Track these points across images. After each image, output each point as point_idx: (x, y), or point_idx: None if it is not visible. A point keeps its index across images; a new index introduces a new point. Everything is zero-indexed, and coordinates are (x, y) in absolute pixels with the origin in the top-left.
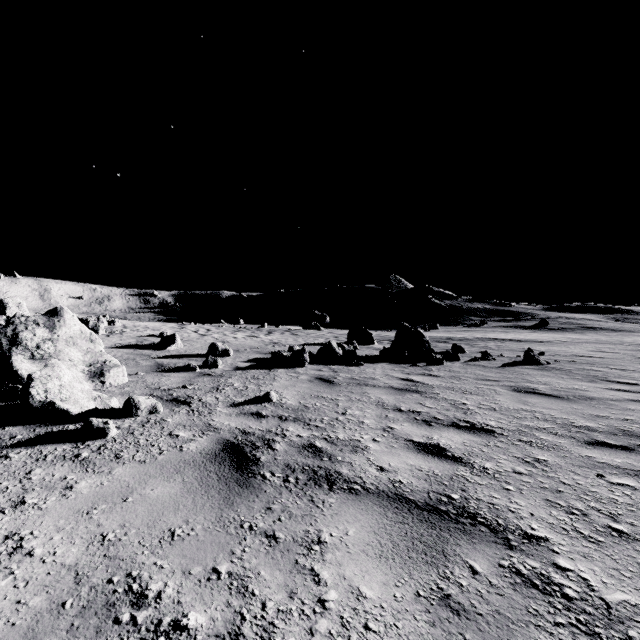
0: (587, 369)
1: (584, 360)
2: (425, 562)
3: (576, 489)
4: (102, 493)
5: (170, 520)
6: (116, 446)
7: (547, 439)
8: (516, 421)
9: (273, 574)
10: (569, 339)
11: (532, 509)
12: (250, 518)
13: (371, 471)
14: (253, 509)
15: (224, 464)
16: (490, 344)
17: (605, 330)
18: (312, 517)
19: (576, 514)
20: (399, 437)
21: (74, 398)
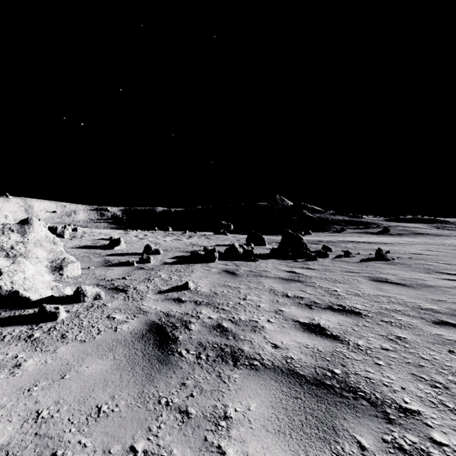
0: (422, 263)
1: (419, 257)
2: (318, 438)
3: (434, 364)
4: (44, 370)
5: (98, 396)
6: (63, 327)
7: (403, 319)
8: (377, 304)
9: (184, 452)
10: (405, 241)
11: (402, 383)
12: (167, 394)
13: (267, 348)
14: (170, 385)
15: (149, 343)
16: (349, 245)
17: (430, 235)
18: (219, 392)
19: (439, 387)
20: (288, 318)
21: (35, 288)
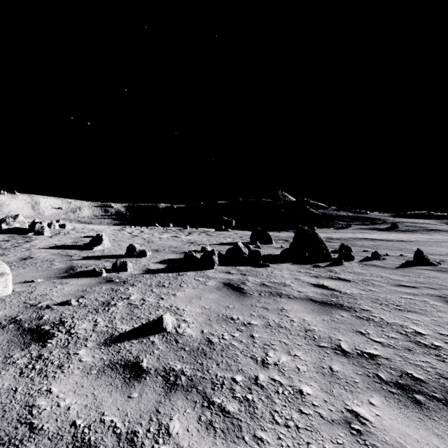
0: None
1: None
2: None
3: None
4: None
5: None
6: None
7: None
8: None
9: None
10: (424, 239)
11: None
12: None
13: None
14: None
15: None
16: (365, 243)
17: (443, 231)
18: None
19: None
20: None
21: None
